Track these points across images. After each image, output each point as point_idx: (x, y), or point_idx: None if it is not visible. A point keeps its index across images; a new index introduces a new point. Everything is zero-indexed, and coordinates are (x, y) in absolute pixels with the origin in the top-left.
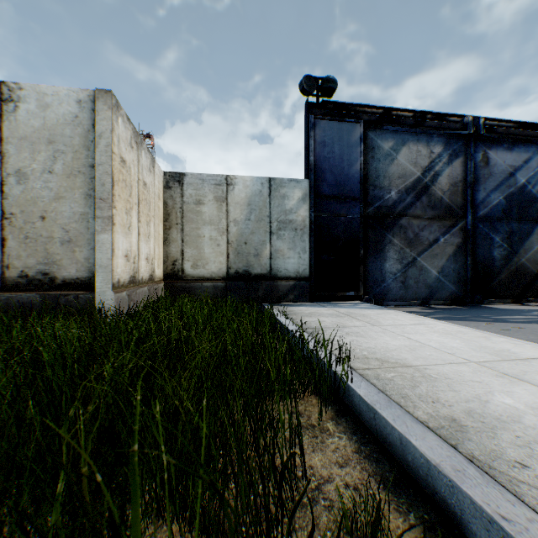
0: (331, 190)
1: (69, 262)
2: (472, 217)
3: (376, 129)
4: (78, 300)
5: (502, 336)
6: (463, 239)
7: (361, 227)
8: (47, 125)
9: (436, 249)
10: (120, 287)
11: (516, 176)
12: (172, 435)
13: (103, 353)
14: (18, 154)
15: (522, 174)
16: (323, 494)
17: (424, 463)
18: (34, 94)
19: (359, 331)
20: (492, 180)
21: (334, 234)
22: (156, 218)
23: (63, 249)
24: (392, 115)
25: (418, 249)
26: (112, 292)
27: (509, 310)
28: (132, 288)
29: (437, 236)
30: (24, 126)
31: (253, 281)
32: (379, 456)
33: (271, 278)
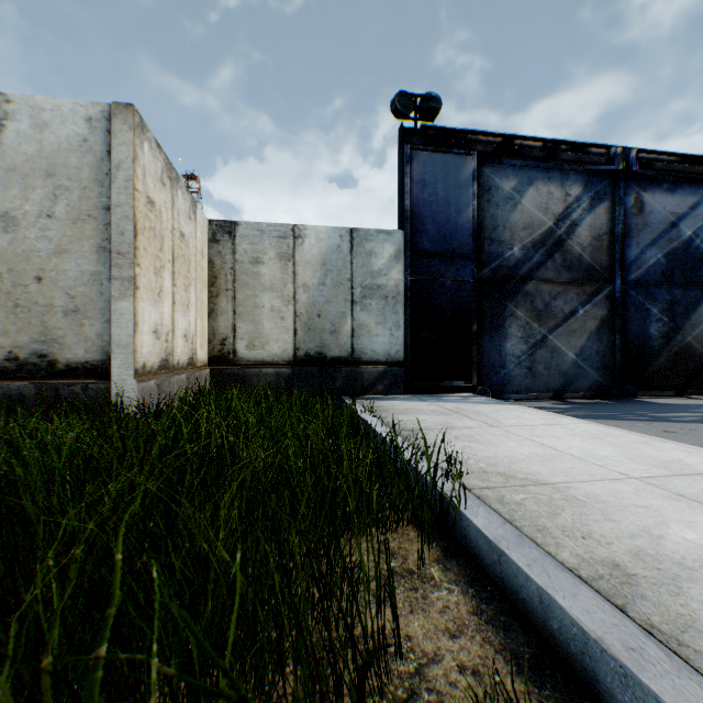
0: (433, 245)
1: (75, 340)
2: (620, 281)
3: (493, 164)
4: (88, 392)
5: (668, 441)
6: (609, 310)
7: (474, 294)
8: (45, 152)
9: (573, 324)
10: (146, 375)
11: (680, 227)
12: (200, 595)
13: (109, 467)
14: (4, 191)
15: (687, 224)
16: (426, 682)
17: (577, 635)
18: (26, 109)
19: (472, 434)
20: (647, 232)
21: (438, 304)
22: (199, 282)
23: (67, 321)
24: (515, 145)
25: (549, 324)
26: (134, 380)
27: (672, 405)
28: (163, 376)
29: (575, 307)
30: (13, 153)
31: (329, 366)
32: (508, 619)
33: (353, 363)
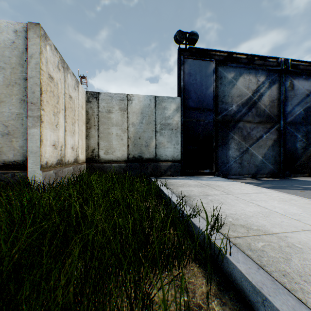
0: (195, 104)
1: (8, 149)
2: (283, 122)
3: (223, 66)
4: (15, 177)
5: None
6: (278, 136)
7: (214, 128)
8: None
9: (261, 142)
10: (48, 167)
11: (310, 96)
12: None
13: None
14: None
15: None
16: None
17: None
18: None
19: (219, 199)
20: (295, 98)
21: (197, 133)
22: (80, 121)
23: (3, 139)
24: (233, 57)
25: (249, 142)
26: (40, 171)
27: (309, 181)
28: (59, 168)
29: (261, 134)
30: None
31: (144, 162)
32: None
33: (156, 161)
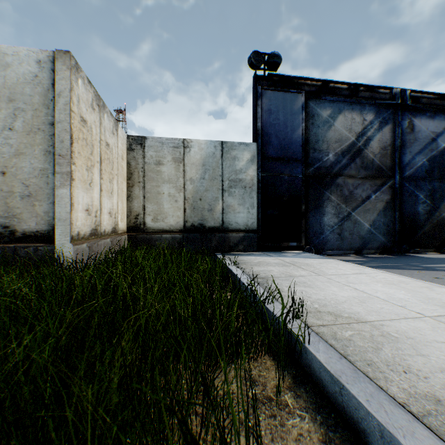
0: (276, 152)
1: (29, 216)
2: (399, 177)
3: (315, 99)
4: (38, 252)
5: (443, 286)
6: (392, 196)
7: (303, 185)
8: (7, 84)
9: (368, 205)
10: (80, 240)
11: (438, 141)
12: None
13: (32, 317)
14: None
15: (443, 139)
16: None
17: None
18: None
19: (306, 281)
20: (416, 144)
21: (279, 192)
22: (120, 177)
23: (23, 203)
24: (330, 87)
25: (352, 205)
26: (70, 244)
27: (434, 259)
28: (93, 240)
29: (369, 193)
30: None
31: (207, 233)
32: None
33: (223, 230)
